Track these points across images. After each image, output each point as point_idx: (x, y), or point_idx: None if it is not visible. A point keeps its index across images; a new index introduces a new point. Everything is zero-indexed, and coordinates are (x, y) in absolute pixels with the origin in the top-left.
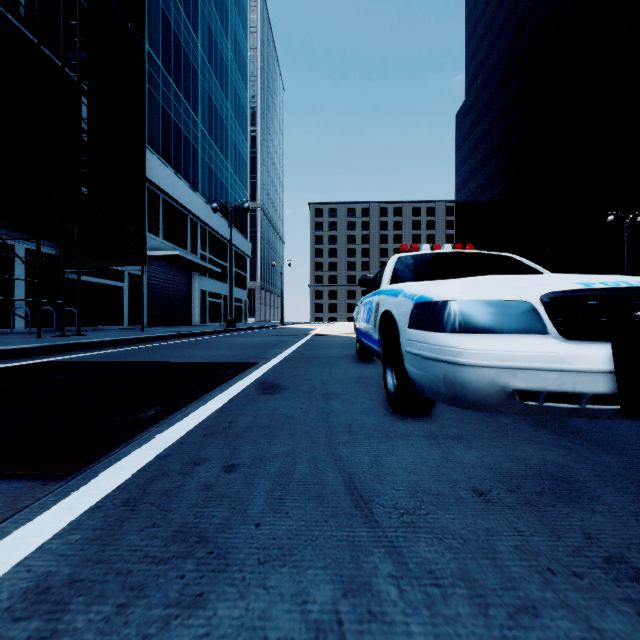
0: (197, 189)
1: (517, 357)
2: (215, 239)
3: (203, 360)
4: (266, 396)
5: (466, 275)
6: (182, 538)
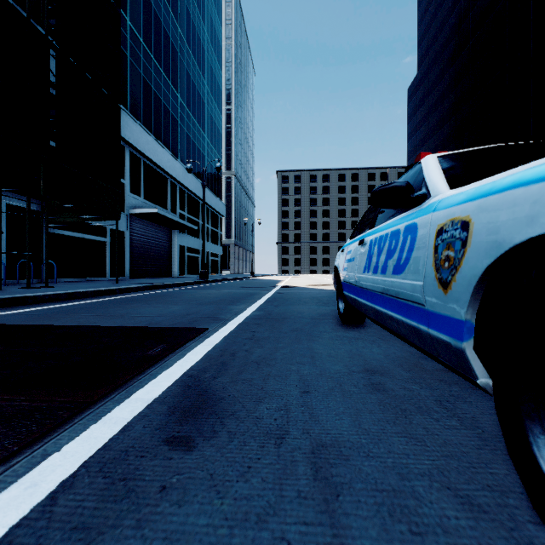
0: (176, 155)
1: None
2: (193, 200)
3: (140, 323)
4: (168, 460)
5: None
6: None
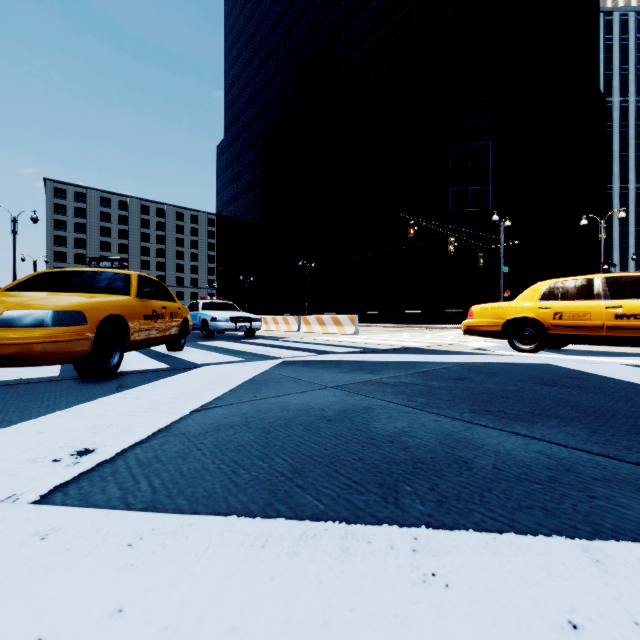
0: None
1: (225, 325)
2: None
3: None
4: None
5: (220, 309)
6: (193, 341)
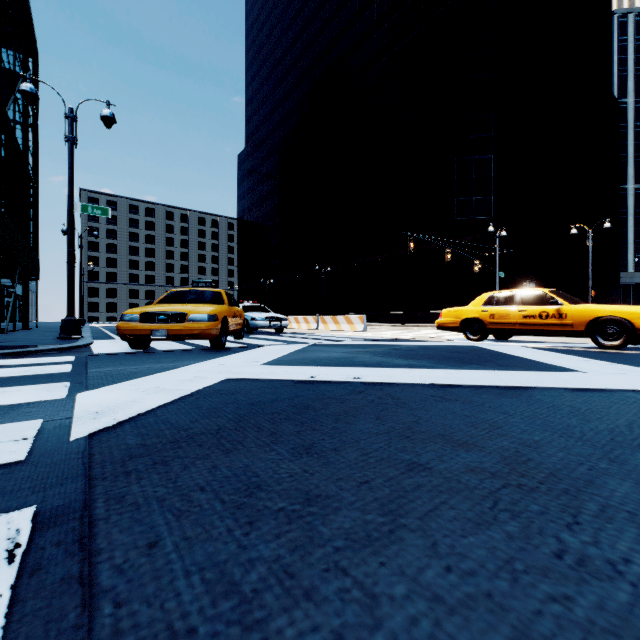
0: None
1: (262, 323)
2: None
3: None
4: None
5: (256, 311)
6: None
